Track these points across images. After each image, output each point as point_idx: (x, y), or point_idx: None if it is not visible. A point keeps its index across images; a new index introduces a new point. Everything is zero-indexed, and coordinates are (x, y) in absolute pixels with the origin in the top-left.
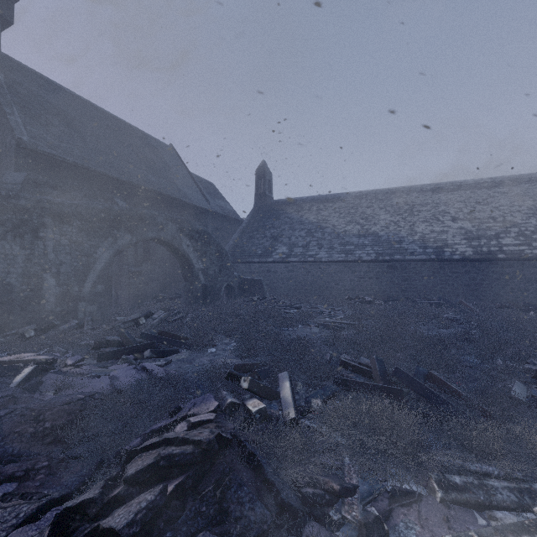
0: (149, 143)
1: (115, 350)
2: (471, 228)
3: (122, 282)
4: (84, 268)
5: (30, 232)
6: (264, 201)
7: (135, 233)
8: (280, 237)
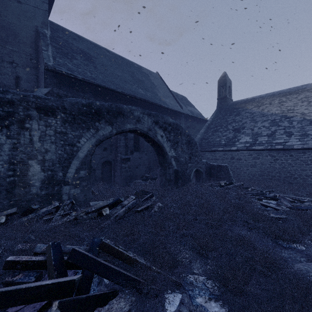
0: (142, 71)
1: (13, 290)
2: None
3: (117, 166)
4: (68, 156)
5: (16, 123)
6: (225, 103)
7: (115, 125)
8: (242, 129)
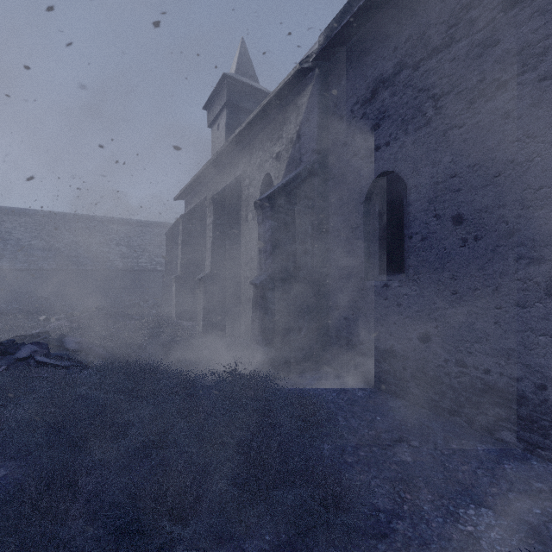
0: None
1: None
2: (126, 251)
3: None
4: None
5: None
6: None
7: None
8: None
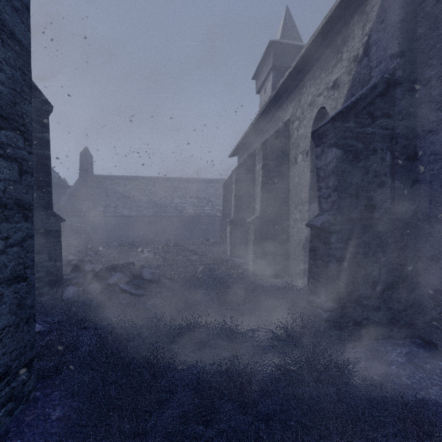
0: None
1: None
2: (196, 202)
3: None
4: None
5: None
6: (87, 175)
7: None
8: (99, 201)
